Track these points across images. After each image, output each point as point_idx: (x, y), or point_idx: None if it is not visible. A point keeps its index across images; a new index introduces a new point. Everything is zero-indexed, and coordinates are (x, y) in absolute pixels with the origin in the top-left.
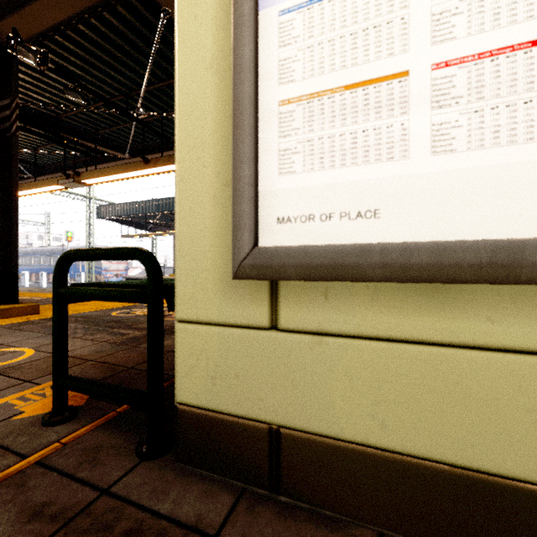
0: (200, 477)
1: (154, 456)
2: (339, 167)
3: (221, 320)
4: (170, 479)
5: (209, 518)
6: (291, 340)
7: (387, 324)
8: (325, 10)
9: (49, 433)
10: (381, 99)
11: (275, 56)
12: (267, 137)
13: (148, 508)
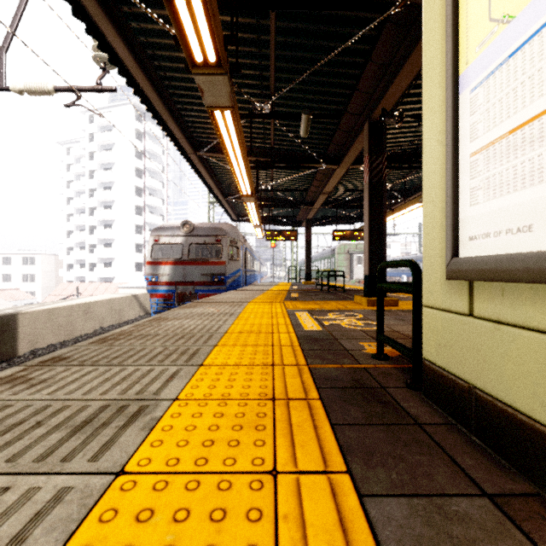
0: (432, 407)
1: (413, 388)
2: (505, 195)
3: (443, 307)
4: (414, 399)
5: (421, 419)
6: (480, 325)
7: (545, 319)
8: (496, 78)
9: (372, 361)
10: (533, 134)
11: (467, 123)
12: (463, 181)
13: (396, 401)
